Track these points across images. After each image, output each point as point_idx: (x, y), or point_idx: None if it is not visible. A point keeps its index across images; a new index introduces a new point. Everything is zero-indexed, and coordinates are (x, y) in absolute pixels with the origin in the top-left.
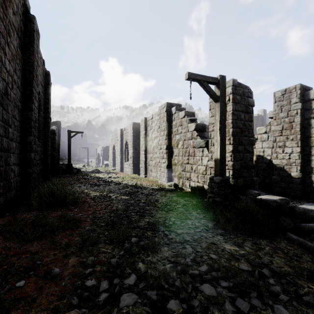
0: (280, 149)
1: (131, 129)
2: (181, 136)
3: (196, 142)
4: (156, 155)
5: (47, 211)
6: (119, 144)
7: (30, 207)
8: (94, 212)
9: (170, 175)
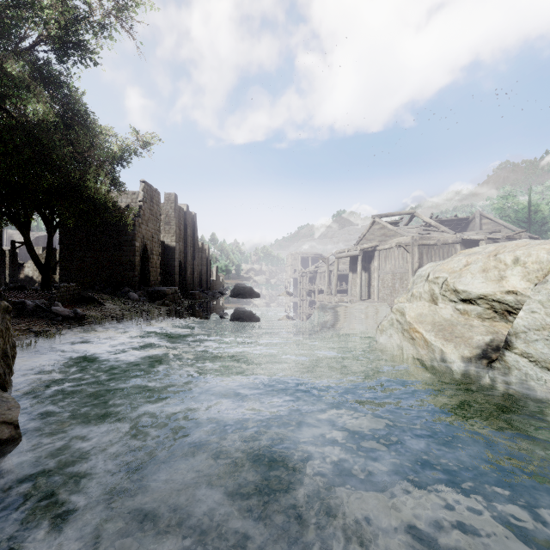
0: (36, 272)
1: None
2: None
3: None
4: None
5: None
6: None
7: None
8: None
9: None
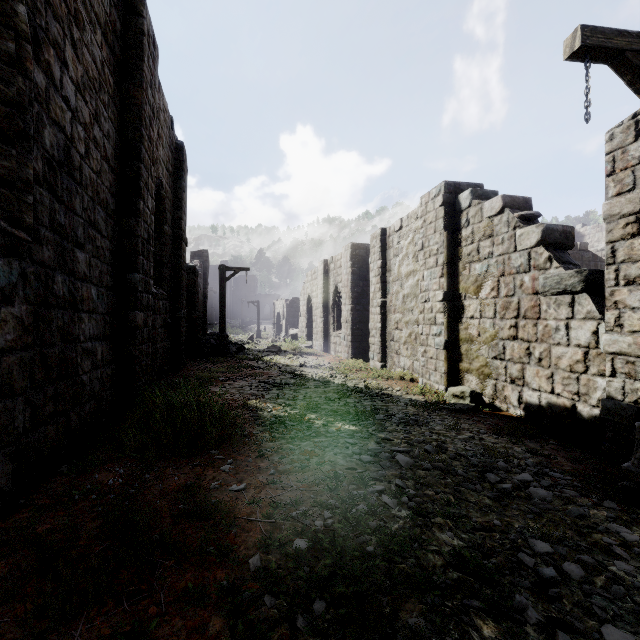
0: None
1: (348, 259)
2: (491, 265)
3: (544, 278)
4: (411, 317)
5: (156, 465)
6: (320, 294)
7: (120, 449)
8: (274, 482)
9: (453, 368)
